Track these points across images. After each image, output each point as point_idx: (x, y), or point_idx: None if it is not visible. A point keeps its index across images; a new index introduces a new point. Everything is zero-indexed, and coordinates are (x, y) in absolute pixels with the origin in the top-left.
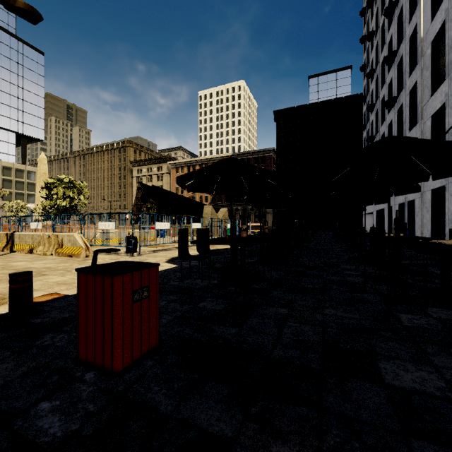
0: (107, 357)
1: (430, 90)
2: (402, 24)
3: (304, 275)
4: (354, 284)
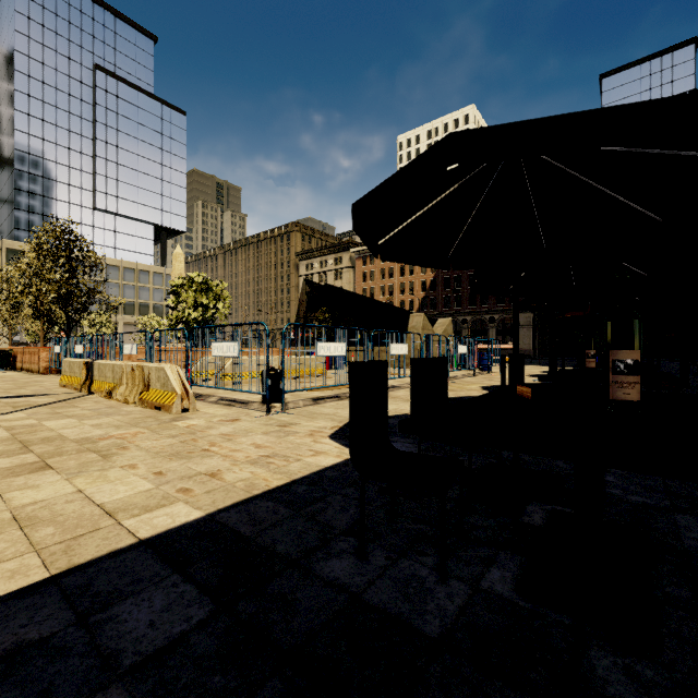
0: None
1: None
2: None
3: None
4: None
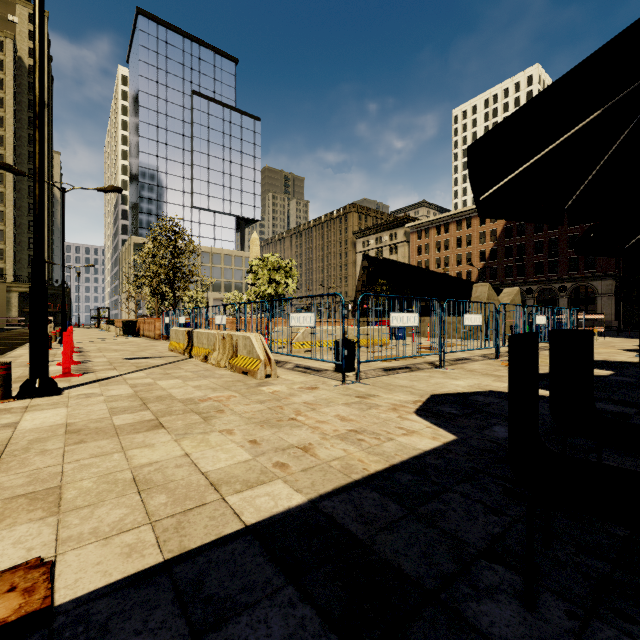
0: None
1: None
2: None
3: None
4: None
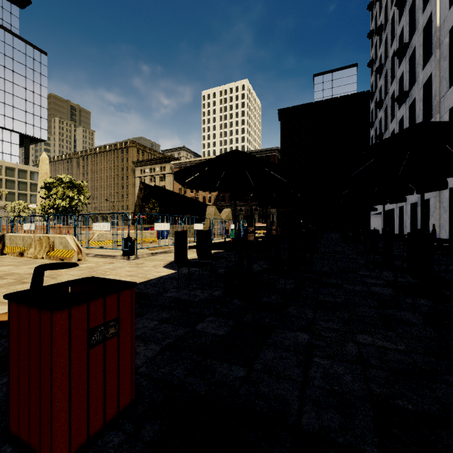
0: (45, 437)
1: (448, 82)
2: (414, 15)
3: (320, 284)
4: (382, 297)
